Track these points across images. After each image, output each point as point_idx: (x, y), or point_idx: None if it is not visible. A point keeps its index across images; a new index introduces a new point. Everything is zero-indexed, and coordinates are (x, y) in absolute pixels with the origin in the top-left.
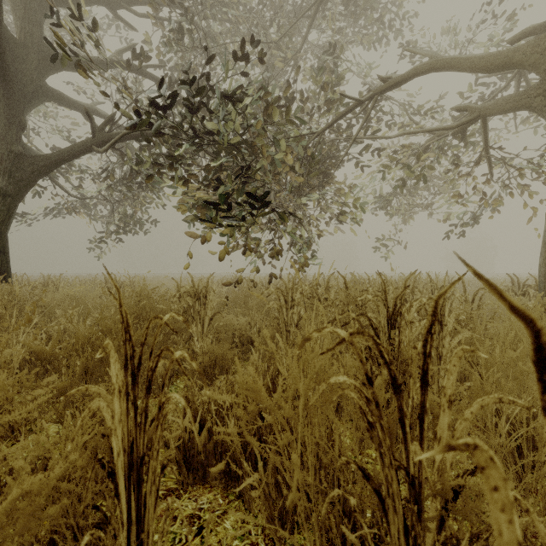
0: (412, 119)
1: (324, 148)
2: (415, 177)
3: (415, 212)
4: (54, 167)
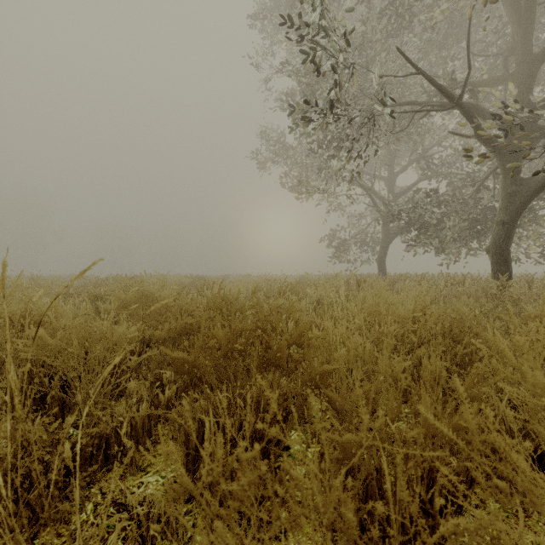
0: None
1: None
2: None
3: None
4: (395, 236)
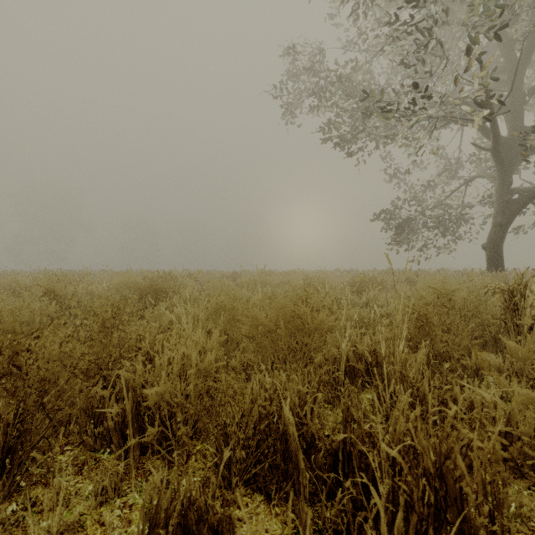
0: None
1: None
2: None
3: None
4: (529, 202)
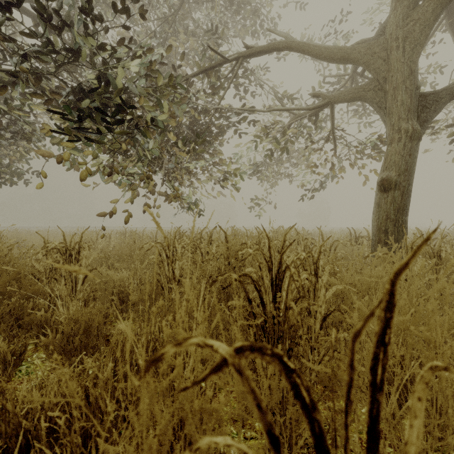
0: (279, 101)
1: (208, 116)
2: (281, 149)
3: (281, 178)
4: None
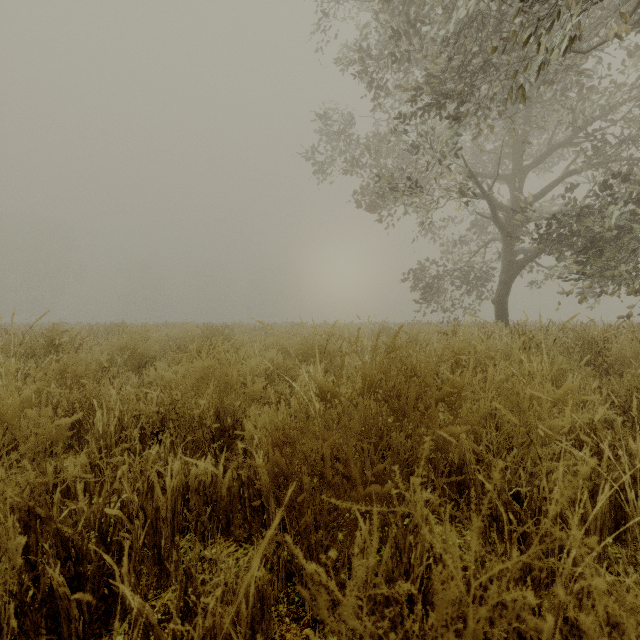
0: None
1: None
2: None
3: None
4: (525, 263)
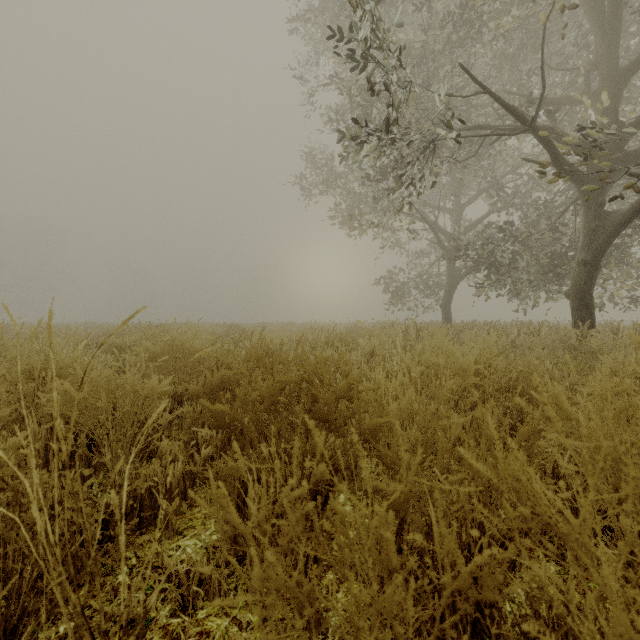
0: None
1: None
2: None
3: None
4: (462, 277)
